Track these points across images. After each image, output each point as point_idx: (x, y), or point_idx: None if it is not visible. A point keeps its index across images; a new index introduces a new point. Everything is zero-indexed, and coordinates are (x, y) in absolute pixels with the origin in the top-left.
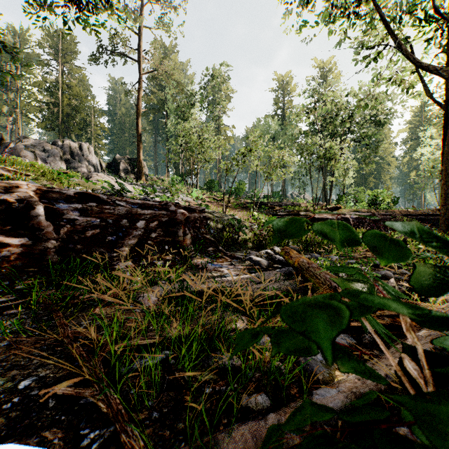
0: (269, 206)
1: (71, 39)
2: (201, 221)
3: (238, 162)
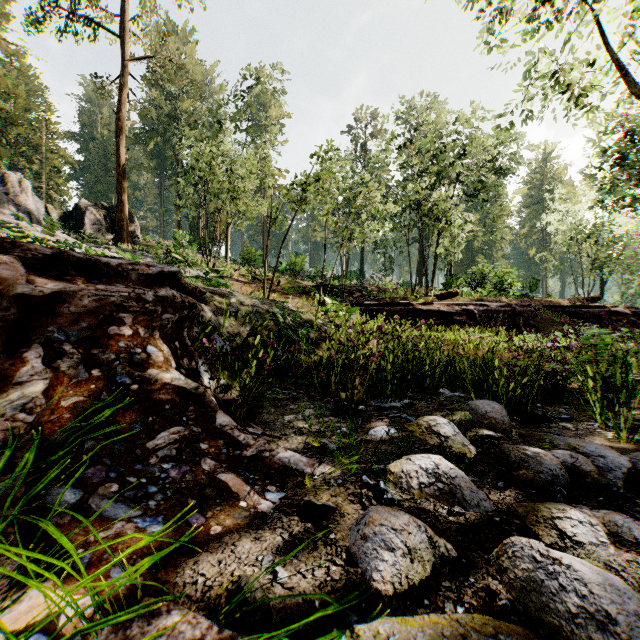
0: (344, 291)
1: None
2: (146, 314)
3: (294, 203)
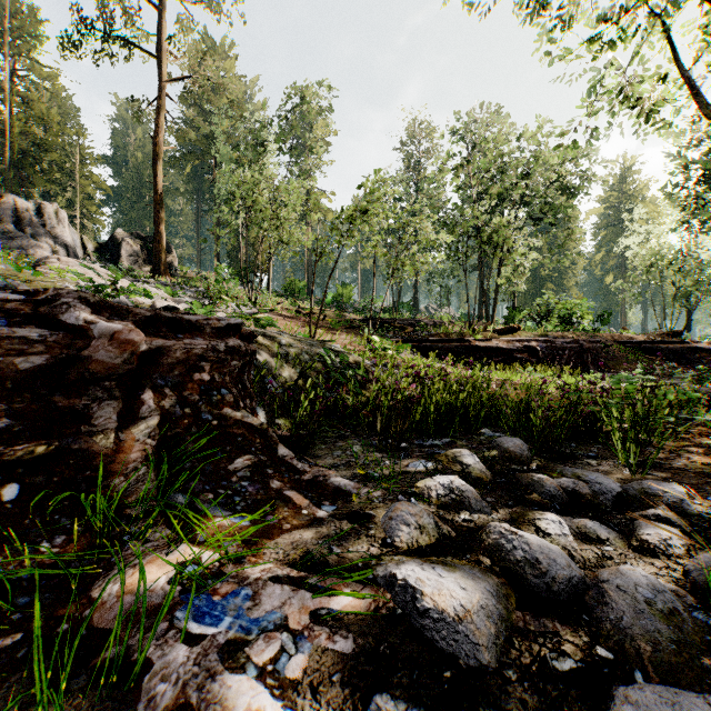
0: (395, 326)
1: (30, 13)
2: (220, 362)
3: (341, 236)
